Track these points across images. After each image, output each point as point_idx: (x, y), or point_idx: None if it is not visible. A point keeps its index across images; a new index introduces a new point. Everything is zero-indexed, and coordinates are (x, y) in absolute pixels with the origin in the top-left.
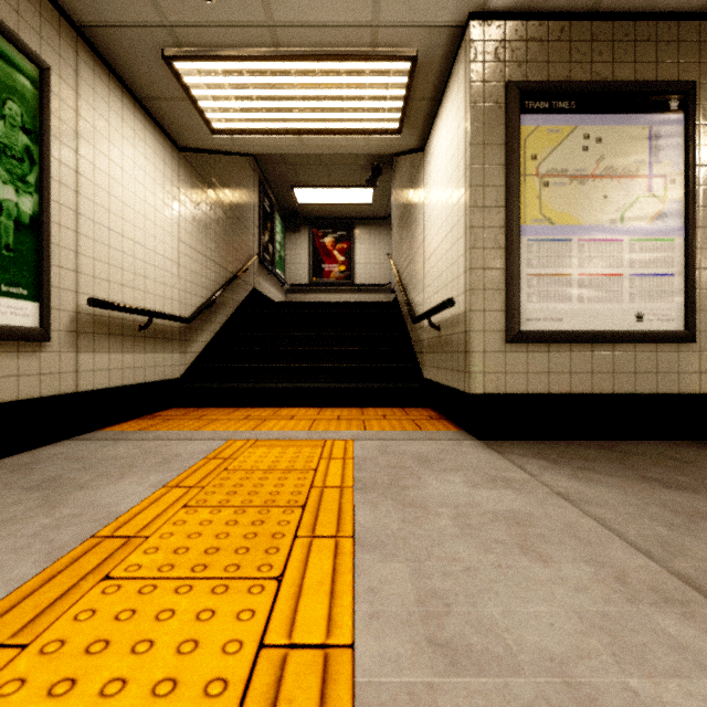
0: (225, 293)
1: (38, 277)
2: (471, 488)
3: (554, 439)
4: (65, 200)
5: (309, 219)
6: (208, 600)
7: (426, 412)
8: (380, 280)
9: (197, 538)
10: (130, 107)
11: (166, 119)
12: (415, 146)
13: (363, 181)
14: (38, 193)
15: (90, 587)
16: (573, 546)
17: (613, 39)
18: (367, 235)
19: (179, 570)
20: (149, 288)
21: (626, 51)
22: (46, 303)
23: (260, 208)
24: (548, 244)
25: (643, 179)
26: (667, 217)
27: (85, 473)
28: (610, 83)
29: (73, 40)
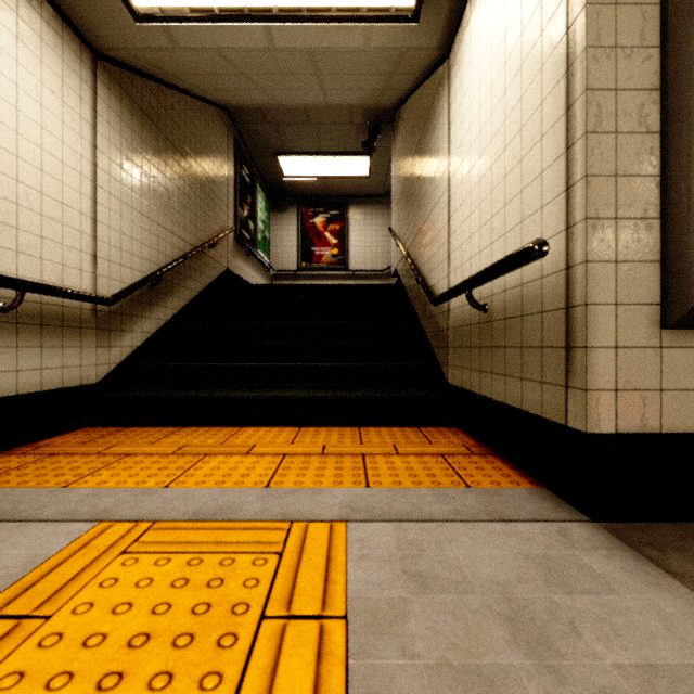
0: (184, 270)
1: None
2: None
3: None
4: None
5: (298, 196)
6: None
7: (456, 436)
8: (377, 264)
9: None
10: None
11: None
12: (436, 49)
13: (359, 147)
14: None
15: None
16: None
17: None
18: (362, 215)
19: None
20: (29, 247)
21: None
22: None
23: (236, 175)
24: None
25: None
26: None
27: None
28: None
29: None
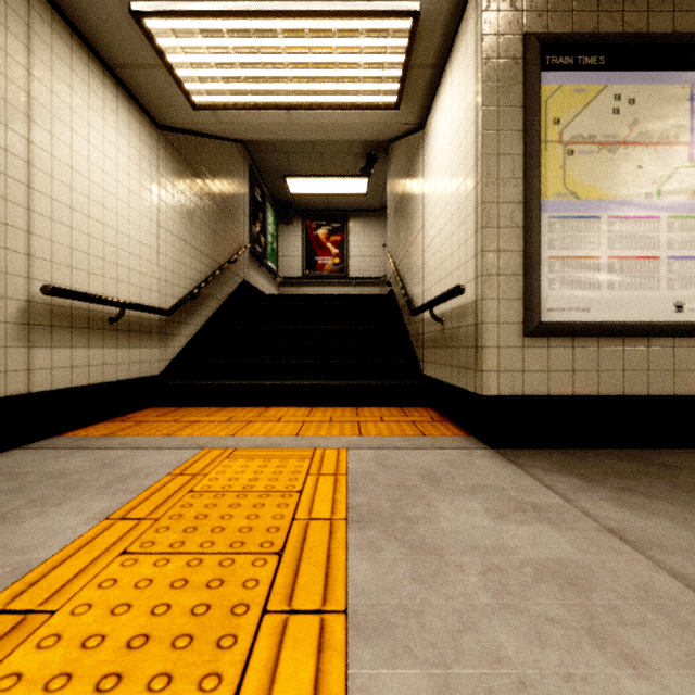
0: (212, 284)
1: None
2: (496, 521)
3: (577, 447)
4: (13, 171)
5: (303, 210)
6: None
7: (427, 412)
8: (375, 272)
9: (123, 614)
10: (99, 74)
11: (142, 92)
12: (414, 124)
13: (358, 170)
14: None
15: None
16: (665, 630)
17: None
18: (361, 227)
19: (76, 687)
20: (122, 277)
21: None
22: None
23: (250, 197)
24: (573, 222)
25: (683, 146)
26: None
27: (17, 496)
28: (645, 34)
29: None
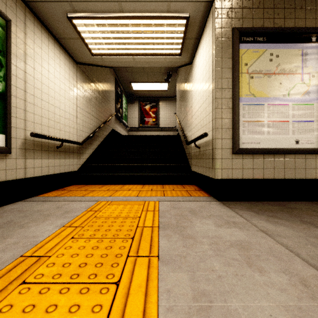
0: (99, 131)
1: (4, 122)
2: (217, 227)
3: (255, 200)
4: (19, 85)
5: (138, 97)
6: (77, 298)
7: (193, 187)
8: (171, 125)
9: (76, 257)
10: (52, 42)
11: (70, 48)
12: (188, 61)
13: (163, 80)
14: (4, 81)
15: (13, 289)
16: (274, 262)
17: (284, 7)
18: (165, 105)
19: (63, 277)
20: (62, 128)
21: (291, 13)
22: (9, 135)
23: (115, 92)
24: (253, 106)
25: (299, 75)
26: (310, 93)
27: (25, 219)
28: (283, 28)
29: (23, 8)
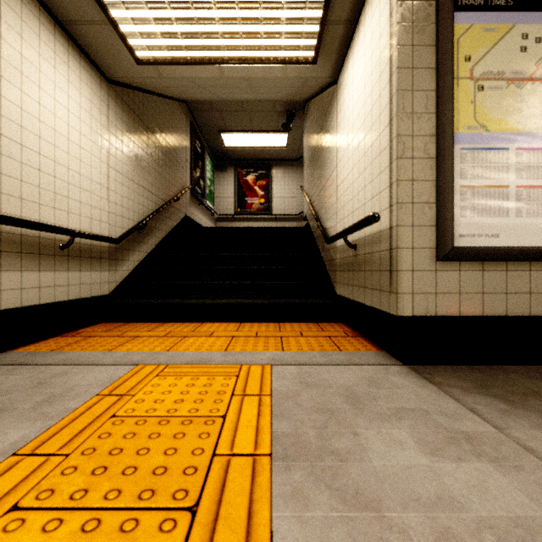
0: (158, 218)
1: None
2: (431, 457)
3: (485, 363)
4: None
5: (235, 160)
6: None
7: (340, 327)
8: (293, 210)
9: None
10: (50, 28)
11: (91, 47)
12: (329, 78)
13: (280, 126)
14: None
15: None
16: None
17: None
18: (282, 174)
19: None
20: (74, 209)
21: None
22: None
23: (191, 148)
24: (483, 153)
25: None
26: None
27: None
28: None
29: None
